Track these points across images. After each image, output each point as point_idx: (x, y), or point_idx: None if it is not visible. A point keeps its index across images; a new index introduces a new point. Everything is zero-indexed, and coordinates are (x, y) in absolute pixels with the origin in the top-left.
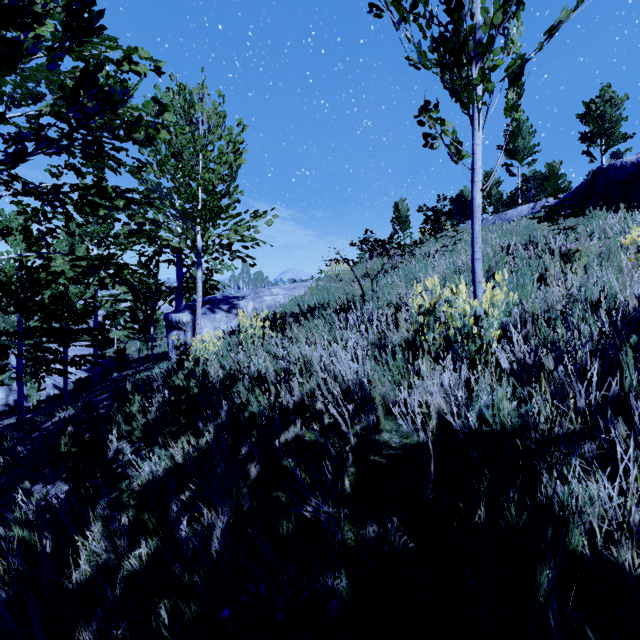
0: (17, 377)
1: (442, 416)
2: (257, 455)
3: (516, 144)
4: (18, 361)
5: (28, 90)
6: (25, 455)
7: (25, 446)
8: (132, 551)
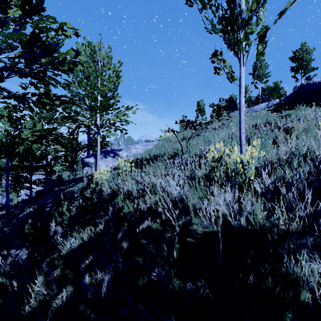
0: (6, 190)
1: (225, 216)
2: (127, 237)
3: (258, 72)
4: (6, 182)
5: (8, 44)
6: (8, 232)
7: (8, 227)
8: (58, 294)
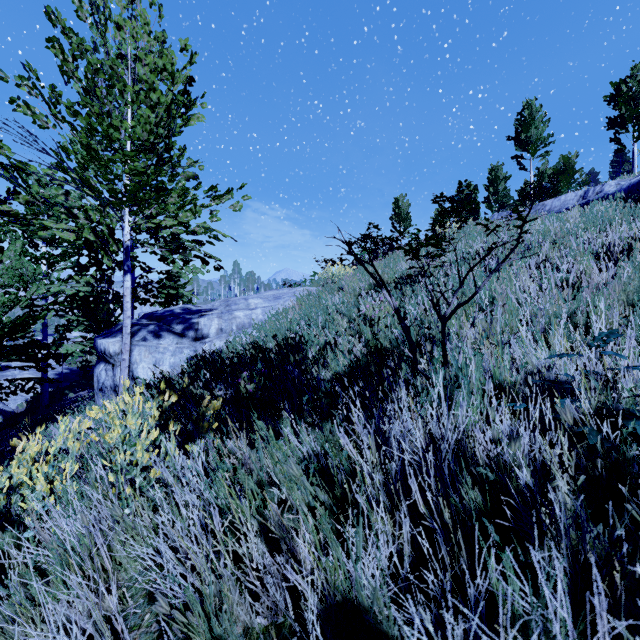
0: None
1: None
2: None
3: (528, 134)
4: None
5: None
6: None
7: None
8: None
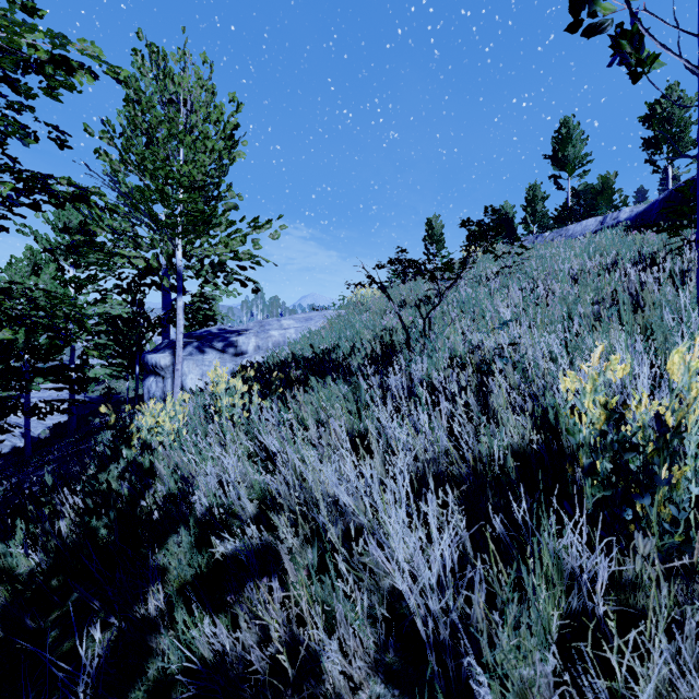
0: None
1: None
2: None
3: (566, 153)
4: None
5: None
6: None
7: None
8: None
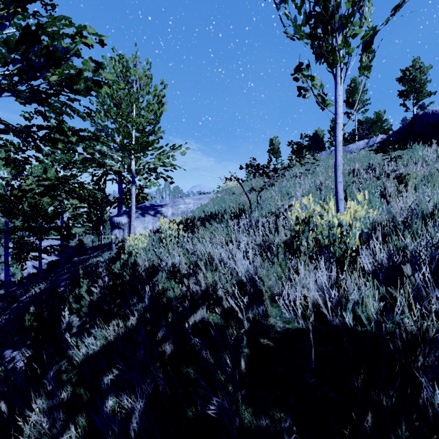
0: (4, 262)
1: (316, 306)
2: (171, 336)
3: (354, 99)
4: (5, 251)
5: (2, 55)
6: (4, 323)
7: (5, 315)
8: (64, 431)
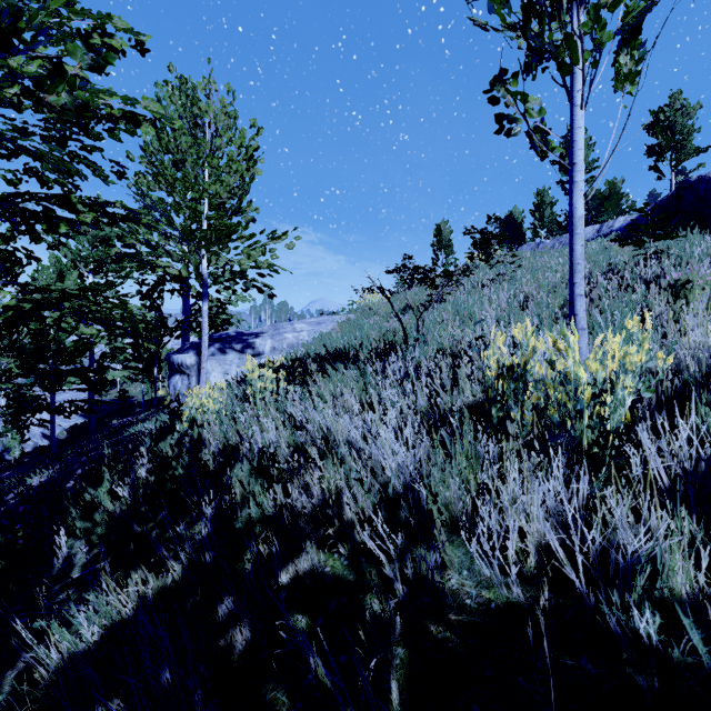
0: None
1: (545, 551)
2: (246, 613)
3: None
4: None
5: None
6: None
7: None
8: None
